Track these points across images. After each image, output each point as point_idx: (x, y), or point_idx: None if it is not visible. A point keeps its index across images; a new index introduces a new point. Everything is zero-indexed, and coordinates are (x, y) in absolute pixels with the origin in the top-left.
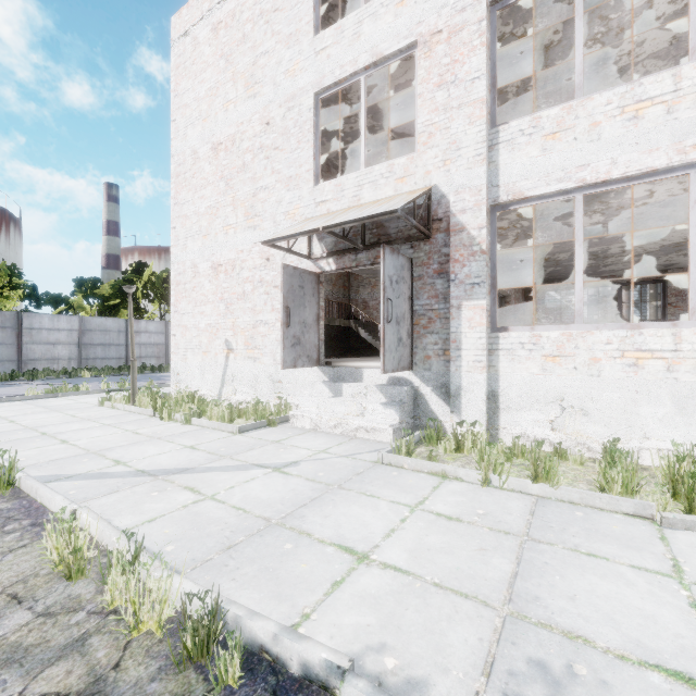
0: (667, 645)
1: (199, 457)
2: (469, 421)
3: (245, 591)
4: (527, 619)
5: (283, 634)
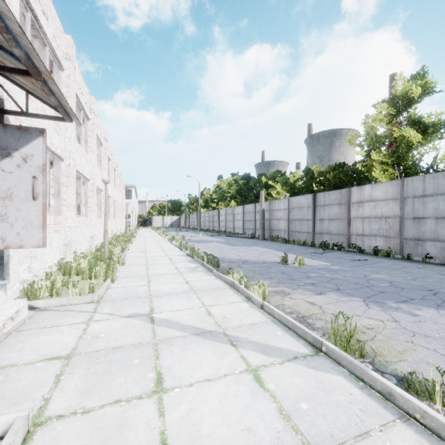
0: (171, 269)
1: (175, 351)
2: (13, 282)
3: (218, 283)
4: (180, 273)
5: (219, 273)
